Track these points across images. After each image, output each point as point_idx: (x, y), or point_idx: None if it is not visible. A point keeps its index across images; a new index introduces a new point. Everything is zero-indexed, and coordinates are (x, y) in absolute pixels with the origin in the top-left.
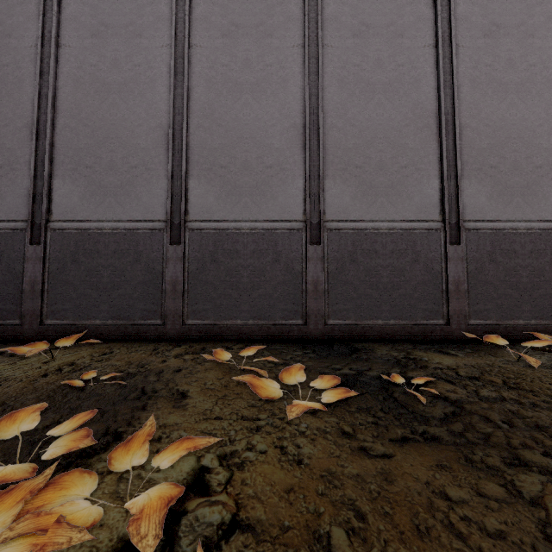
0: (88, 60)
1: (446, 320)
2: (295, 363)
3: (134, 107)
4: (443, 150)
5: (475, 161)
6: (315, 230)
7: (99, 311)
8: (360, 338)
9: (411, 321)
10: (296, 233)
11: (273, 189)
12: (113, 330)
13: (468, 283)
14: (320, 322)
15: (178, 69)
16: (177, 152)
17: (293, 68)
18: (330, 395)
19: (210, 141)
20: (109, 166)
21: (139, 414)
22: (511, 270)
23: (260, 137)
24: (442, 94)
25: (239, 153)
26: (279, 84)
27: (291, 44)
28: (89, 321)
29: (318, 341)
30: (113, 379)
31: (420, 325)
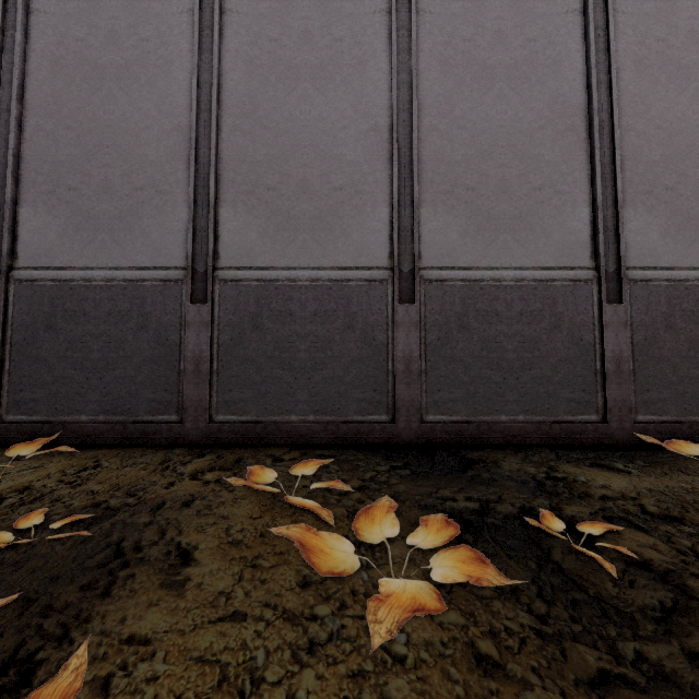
0: (72, 33)
1: (601, 415)
2: (378, 488)
3: (140, 101)
4: (596, 163)
5: (643, 180)
6: (406, 282)
7: (86, 402)
8: (473, 442)
9: (550, 416)
10: (378, 286)
11: (345, 221)
12: (106, 431)
13: (634, 360)
14: (414, 418)
15: (204, 45)
16: (202, 166)
17: (374, 44)
18: (447, 569)
19: (252, 151)
20: (102, 187)
21: (91, 607)
22: (697, 341)
23: (326, 145)
24: (593, 81)
25: (294, 168)
26: (352, 67)
27: (371, 9)
28: (70, 416)
29: (412, 446)
30: (76, 522)
31: (563, 423)
